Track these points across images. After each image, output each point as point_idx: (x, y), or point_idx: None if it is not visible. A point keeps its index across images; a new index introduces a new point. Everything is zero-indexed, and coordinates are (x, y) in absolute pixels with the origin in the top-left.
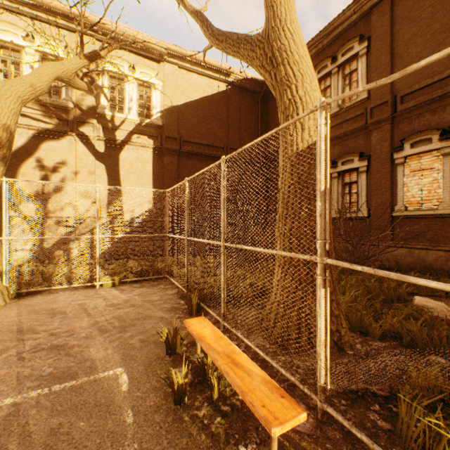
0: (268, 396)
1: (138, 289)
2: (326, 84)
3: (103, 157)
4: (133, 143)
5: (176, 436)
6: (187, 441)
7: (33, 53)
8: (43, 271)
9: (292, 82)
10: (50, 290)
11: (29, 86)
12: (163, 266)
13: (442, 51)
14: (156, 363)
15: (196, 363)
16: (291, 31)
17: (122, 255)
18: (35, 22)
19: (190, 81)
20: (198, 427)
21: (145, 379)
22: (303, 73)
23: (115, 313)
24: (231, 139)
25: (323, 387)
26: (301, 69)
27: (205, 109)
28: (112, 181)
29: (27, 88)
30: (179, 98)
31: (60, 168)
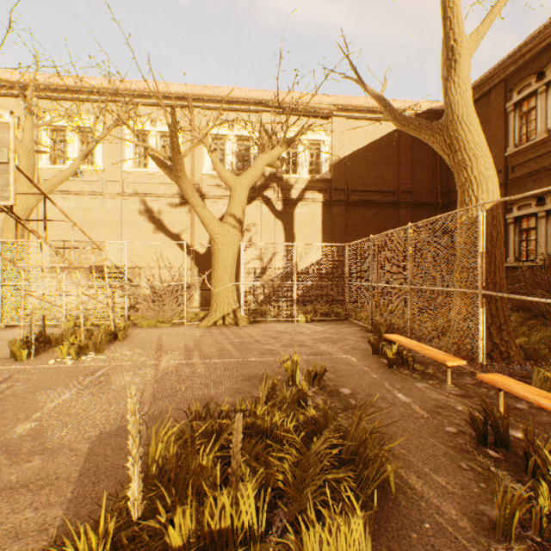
0: (445, 357)
1: (327, 325)
2: (530, 104)
3: (281, 215)
4: (305, 199)
5: (393, 375)
6: (400, 376)
7: (232, 139)
8: (254, 309)
9: (468, 165)
10: (264, 321)
11: (253, 177)
12: (343, 309)
13: (538, 190)
14: (368, 356)
15: (397, 354)
16: (467, 124)
17: (296, 302)
18: (233, 113)
19: (358, 129)
20: (404, 374)
21: (365, 360)
22: (477, 157)
23: (322, 335)
24: (402, 181)
25: (481, 364)
26: (475, 154)
27: (373, 154)
28: (287, 236)
29: (252, 178)
30: (346, 148)
31: (249, 228)
